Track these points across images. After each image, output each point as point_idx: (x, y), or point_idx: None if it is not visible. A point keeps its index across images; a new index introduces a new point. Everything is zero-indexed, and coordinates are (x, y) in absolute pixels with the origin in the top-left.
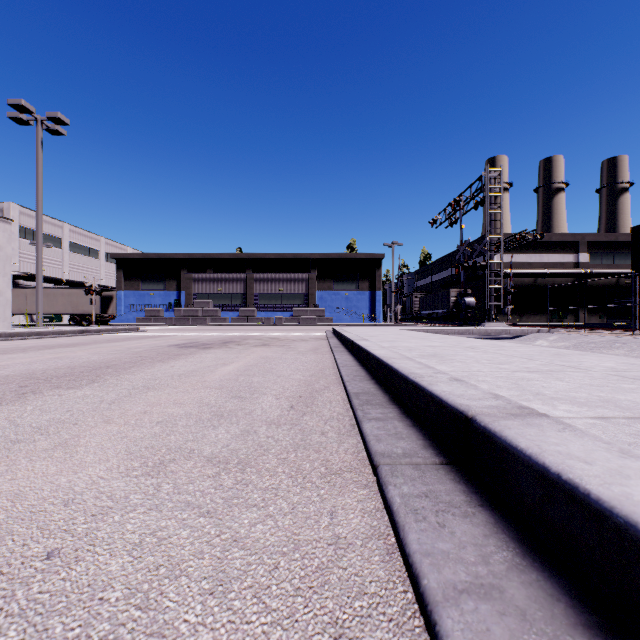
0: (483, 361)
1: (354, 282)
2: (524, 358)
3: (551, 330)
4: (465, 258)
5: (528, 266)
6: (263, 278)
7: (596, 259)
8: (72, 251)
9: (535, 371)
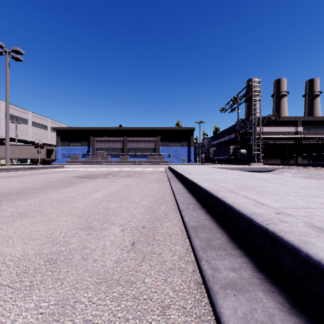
0: (292, 193)
1: (179, 142)
2: (319, 190)
3: (289, 167)
4: (240, 128)
5: (271, 133)
6: (132, 140)
7: (306, 130)
8: (33, 126)
9: None
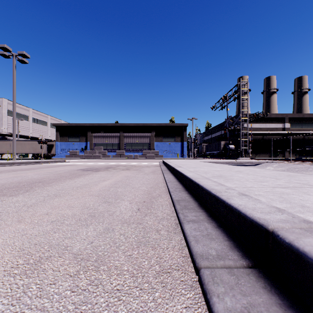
0: (250, 180)
1: (173, 137)
2: (272, 178)
3: (273, 161)
4: (229, 125)
5: (259, 129)
6: (128, 135)
7: (293, 126)
8: (34, 122)
9: (286, 187)
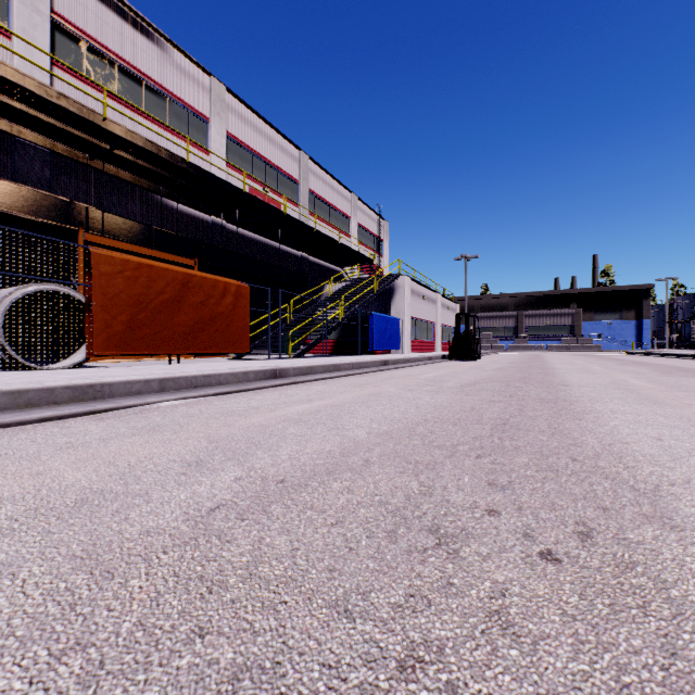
0: None
1: (617, 312)
2: None
3: None
4: None
5: None
6: (531, 314)
7: None
8: None
9: None
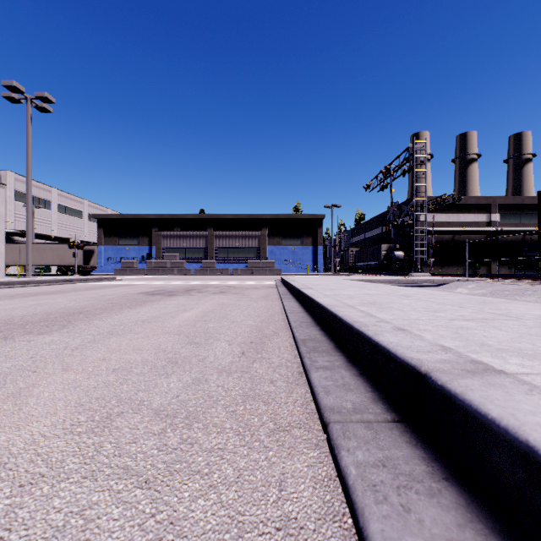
0: (419, 309)
1: (299, 238)
2: (455, 306)
3: (469, 279)
4: (395, 217)
5: (447, 225)
6: (222, 235)
7: (505, 219)
8: (60, 212)
9: (470, 319)
